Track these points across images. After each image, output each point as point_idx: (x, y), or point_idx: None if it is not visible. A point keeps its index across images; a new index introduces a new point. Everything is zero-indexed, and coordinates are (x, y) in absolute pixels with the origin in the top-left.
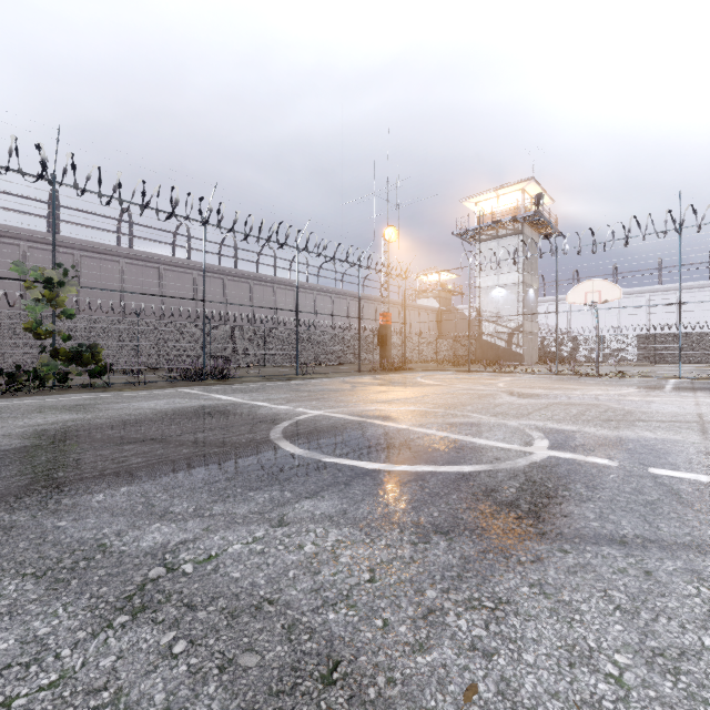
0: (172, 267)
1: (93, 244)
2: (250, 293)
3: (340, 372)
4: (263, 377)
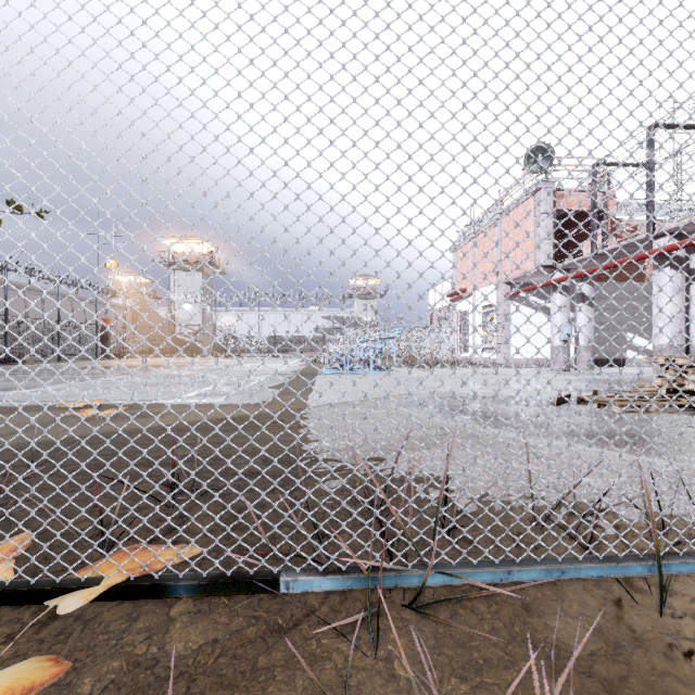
0: None
1: None
2: None
3: (85, 359)
4: (40, 362)
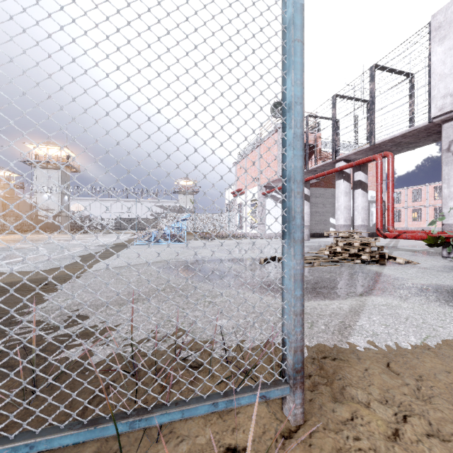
0: None
1: None
2: None
3: None
4: None
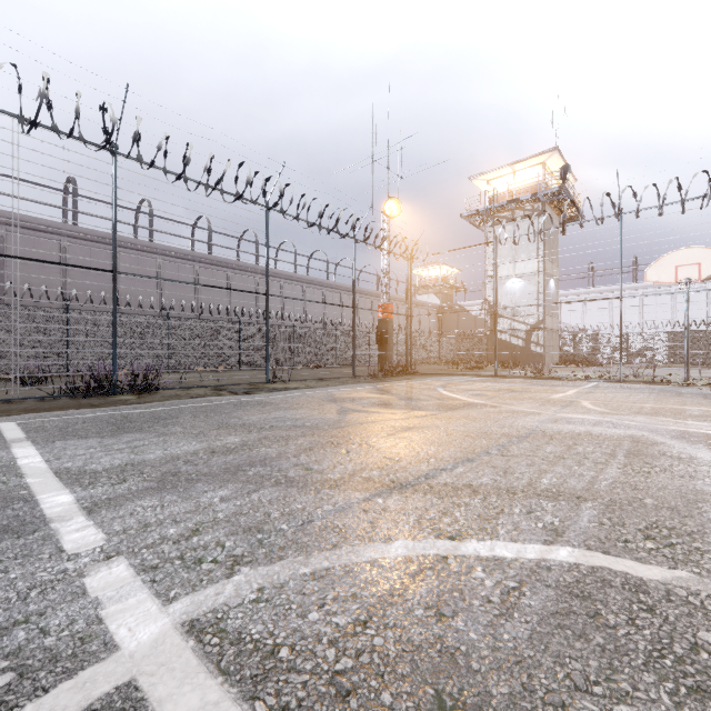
0: (130, 251)
1: (24, 218)
2: (227, 283)
3: (327, 378)
4: (215, 387)
